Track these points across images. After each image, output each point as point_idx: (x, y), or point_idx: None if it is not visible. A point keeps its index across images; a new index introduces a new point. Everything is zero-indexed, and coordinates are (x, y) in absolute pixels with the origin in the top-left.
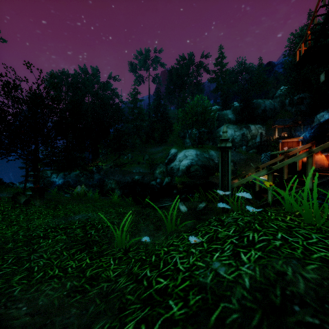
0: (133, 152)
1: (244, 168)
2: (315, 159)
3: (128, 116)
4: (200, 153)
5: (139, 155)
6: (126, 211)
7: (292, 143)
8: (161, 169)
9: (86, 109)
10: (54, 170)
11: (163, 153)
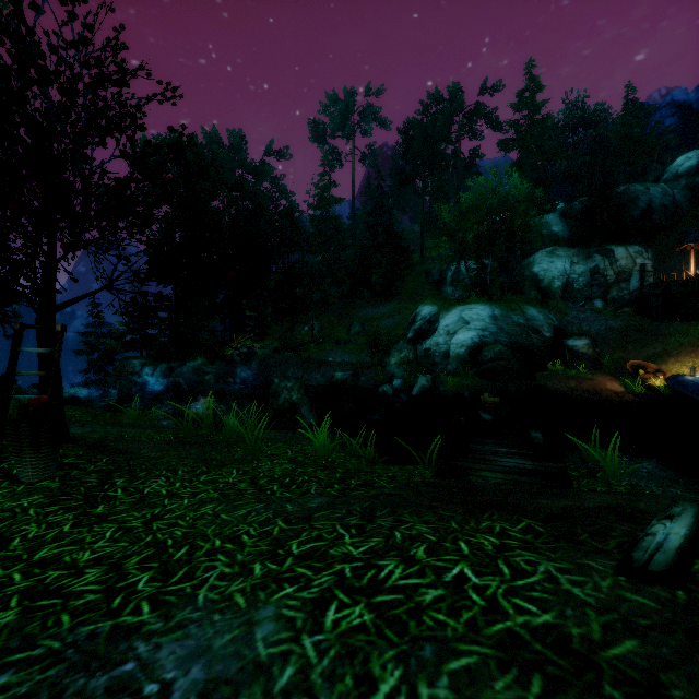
0: (324, 318)
1: (622, 352)
2: None
3: (312, 234)
4: (501, 313)
5: (336, 324)
6: (539, 609)
7: None
8: (402, 355)
9: (218, 221)
10: (148, 359)
11: (395, 319)
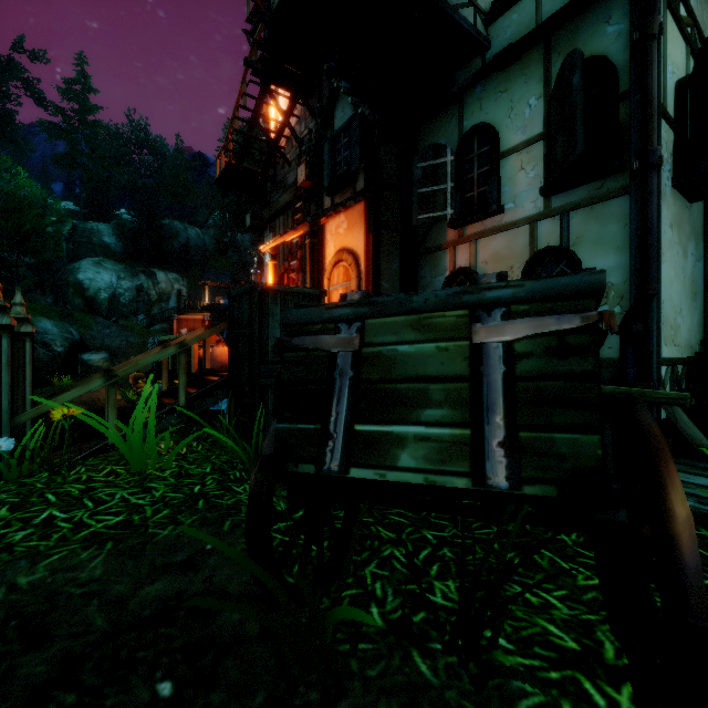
0: None
1: None
2: (215, 353)
3: None
4: None
5: None
6: None
7: (195, 323)
8: None
9: None
10: None
11: None
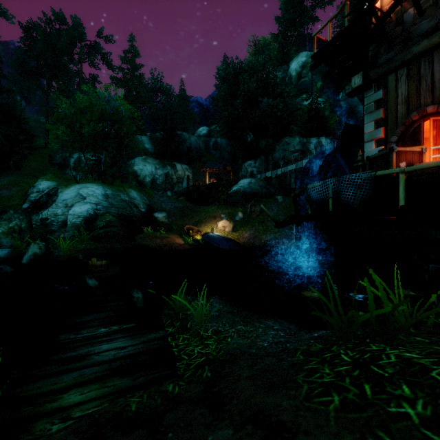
0: None
1: (182, 221)
2: None
3: None
4: (112, 193)
5: None
6: None
7: (412, 155)
8: (12, 224)
9: None
10: None
11: (11, 191)
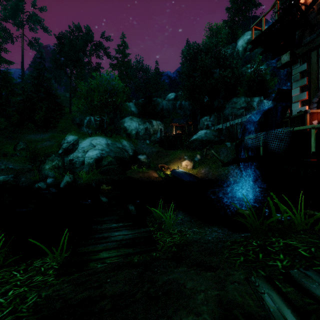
0: None
1: (157, 161)
2: None
3: None
4: (111, 142)
5: (4, 143)
6: None
7: None
8: (54, 163)
9: None
10: None
11: (51, 142)
